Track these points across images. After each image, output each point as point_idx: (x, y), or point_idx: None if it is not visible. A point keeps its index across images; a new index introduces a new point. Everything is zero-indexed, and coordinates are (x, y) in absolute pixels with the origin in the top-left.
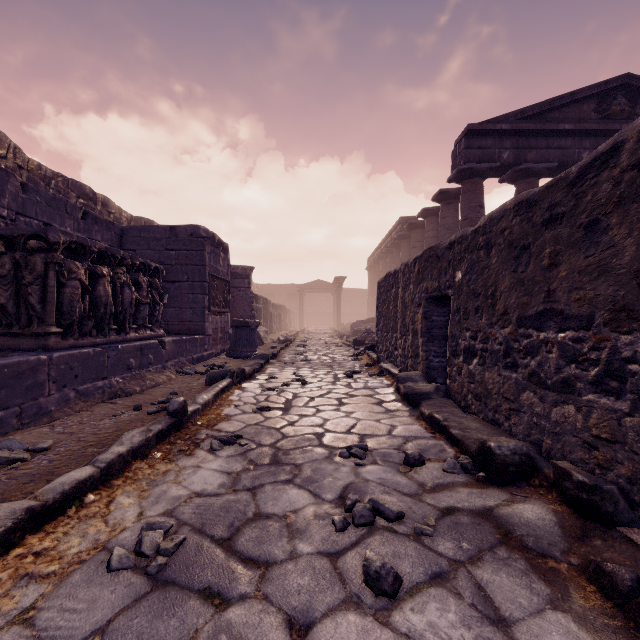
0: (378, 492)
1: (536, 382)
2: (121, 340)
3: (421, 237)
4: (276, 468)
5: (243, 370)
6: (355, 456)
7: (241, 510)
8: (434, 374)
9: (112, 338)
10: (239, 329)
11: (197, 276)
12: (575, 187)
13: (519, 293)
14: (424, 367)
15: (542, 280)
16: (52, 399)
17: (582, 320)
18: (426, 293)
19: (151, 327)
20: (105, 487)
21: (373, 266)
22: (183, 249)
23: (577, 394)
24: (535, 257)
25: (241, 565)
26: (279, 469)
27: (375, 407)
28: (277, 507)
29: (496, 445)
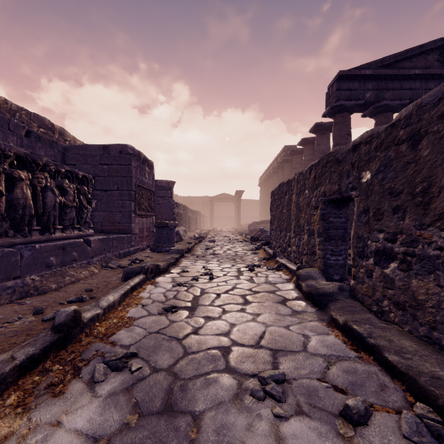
0: None
1: None
2: (45, 239)
3: (300, 160)
4: (166, 424)
5: (157, 266)
6: (272, 396)
7: None
8: (331, 271)
9: (34, 238)
10: (160, 229)
11: (125, 186)
12: None
13: None
14: (321, 264)
15: None
16: None
17: None
18: (324, 196)
19: (80, 227)
20: None
21: (263, 183)
22: (114, 164)
23: None
24: None
25: None
26: (169, 428)
27: (280, 307)
28: None
29: None
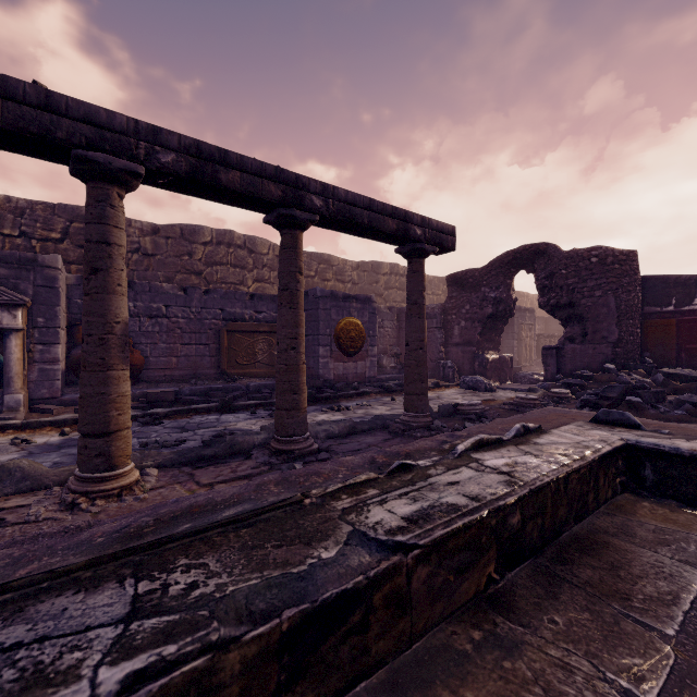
0: None
1: None
2: None
3: None
4: None
5: None
6: None
7: None
8: None
9: None
10: None
11: None
12: None
13: None
14: None
15: None
16: None
17: None
18: None
19: None
20: None
21: None
22: None
23: None
24: None
25: None
26: None
27: None
28: None
29: None
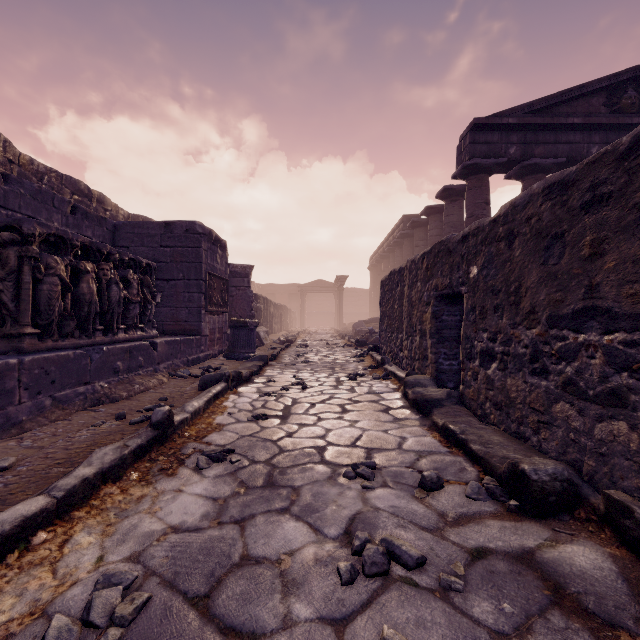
0: (391, 525)
1: (573, 392)
2: (108, 341)
3: (424, 235)
4: (270, 492)
5: (239, 373)
6: (362, 476)
7: (225, 552)
8: (444, 378)
9: (98, 339)
10: (237, 329)
11: (193, 274)
12: (627, 160)
13: (550, 289)
14: (433, 370)
15: (581, 273)
16: (23, 408)
17: (638, 320)
18: (436, 291)
19: (142, 327)
20: (62, 521)
21: (375, 265)
22: (178, 246)
23: (631, 409)
24: (571, 246)
25: (219, 638)
26: (274, 494)
27: (382, 415)
28: (269, 547)
29: (531, 468)
